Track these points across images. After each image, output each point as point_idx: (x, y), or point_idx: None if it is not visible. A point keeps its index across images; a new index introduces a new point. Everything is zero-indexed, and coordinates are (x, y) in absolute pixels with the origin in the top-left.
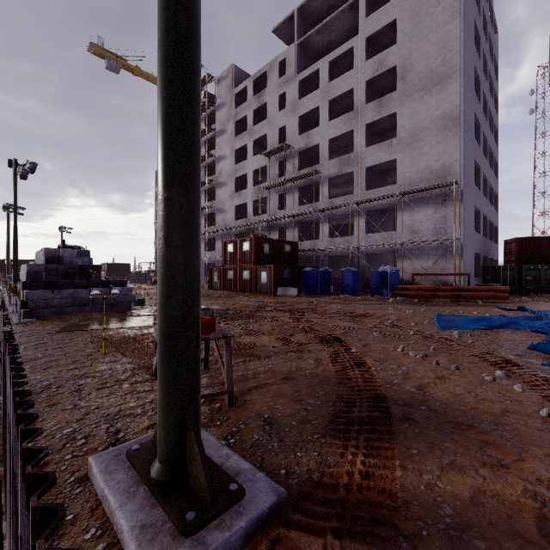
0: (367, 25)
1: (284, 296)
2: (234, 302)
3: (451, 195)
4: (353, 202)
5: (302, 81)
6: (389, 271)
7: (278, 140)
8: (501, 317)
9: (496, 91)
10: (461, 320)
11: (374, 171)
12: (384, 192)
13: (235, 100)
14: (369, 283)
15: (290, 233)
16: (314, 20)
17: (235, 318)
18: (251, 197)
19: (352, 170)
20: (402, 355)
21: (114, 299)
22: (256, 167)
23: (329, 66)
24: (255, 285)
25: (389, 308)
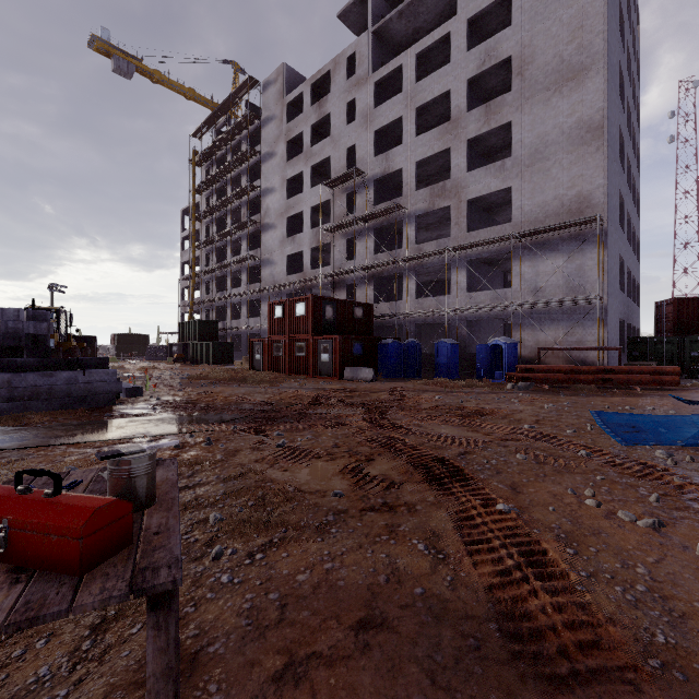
0: (469, 1)
1: (353, 380)
2: (280, 389)
3: (591, 236)
4: (451, 248)
5: (378, 83)
6: (504, 345)
7: (346, 165)
8: None
9: (638, 102)
10: (648, 425)
11: (478, 206)
12: (494, 233)
13: (286, 113)
14: (472, 361)
15: (361, 292)
16: (395, 0)
17: (275, 420)
18: (308, 243)
19: (449, 204)
20: (605, 519)
21: (85, 388)
22: (315, 202)
23: (416, 61)
24: (313, 364)
25: (512, 399)
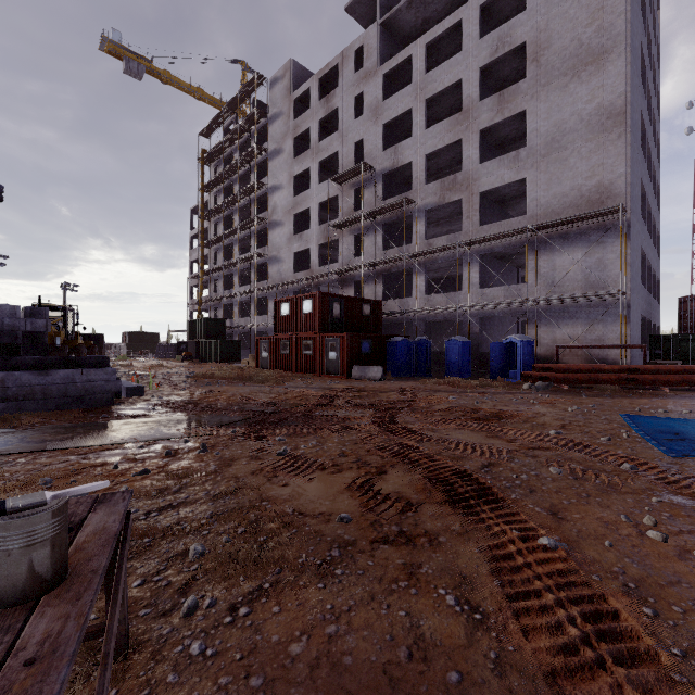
0: None
1: (361, 379)
2: (285, 389)
3: (612, 228)
4: (462, 242)
5: (386, 75)
6: (519, 343)
7: (354, 160)
8: None
9: (658, 90)
10: (693, 433)
11: (490, 199)
12: (507, 227)
13: (294, 109)
14: (484, 359)
15: (369, 289)
16: None
17: (278, 423)
18: (316, 240)
19: (460, 197)
20: (680, 560)
21: (83, 388)
22: (323, 198)
23: (426, 51)
24: (320, 363)
25: (531, 400)
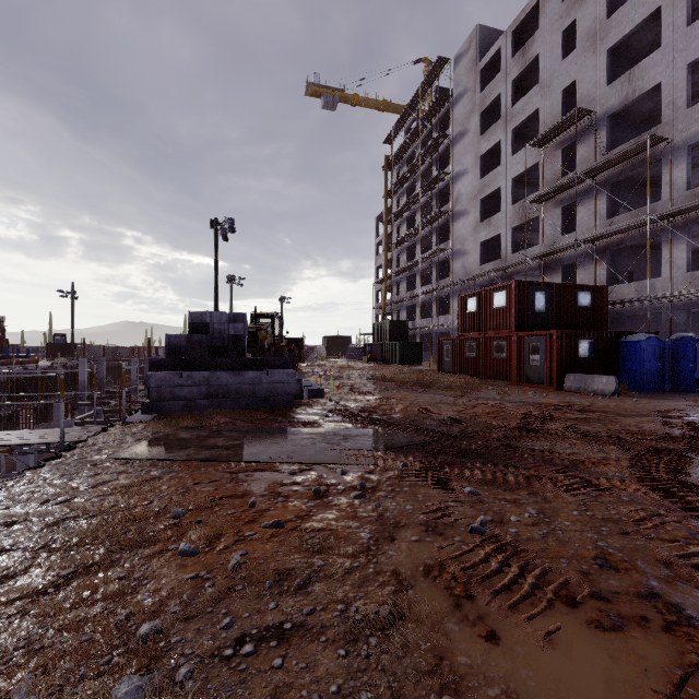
0: None
1: (580, 393)
2: (473, 400)
3: None
4: None
5: None
6: None
7: (561, 111)
8: None
9: None
10: None
11: None
12: None
13: (480, 80)
14: None
15: (585, 273)
16: None
17: (466, 455)
18: (508, 223)
19: None
20: None
21: (268, 389)
22: (517, 171)
23: None
24: (517, 368)
25: None
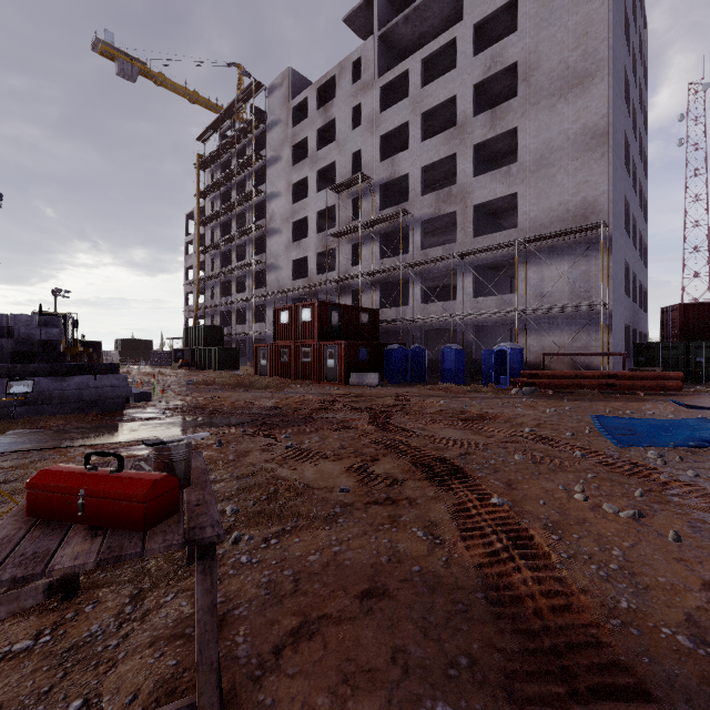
0: (475, 7)
1: (359, 386)
2: (286, 394)
3: (596, 242)
4: (456, 253)
5: (384, 88)
6: (509, 350)
7: (352, 170)
8: (702, 422)
9: (645, 107)
10: (645, 428)
11: (484, 211)
12: (499, 239)
13: (292, 117)
14: (478, 366)
15: (367, 297)
16: (401, 5)
17: (282, 423)
18: (314, 248)
19: (455, 209)
20: (591, 511)
21: (97, 393)
22: (321, 207)
23: (422, 66)
24: (319, 370)
25: (516, 404)
